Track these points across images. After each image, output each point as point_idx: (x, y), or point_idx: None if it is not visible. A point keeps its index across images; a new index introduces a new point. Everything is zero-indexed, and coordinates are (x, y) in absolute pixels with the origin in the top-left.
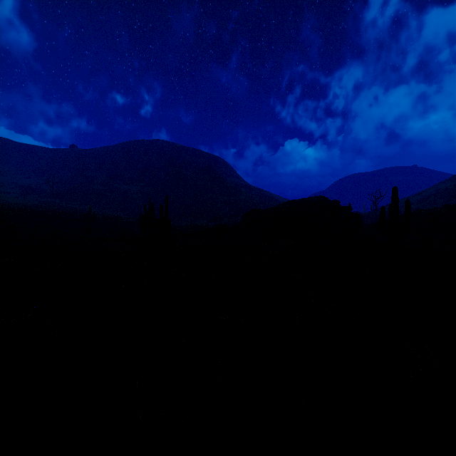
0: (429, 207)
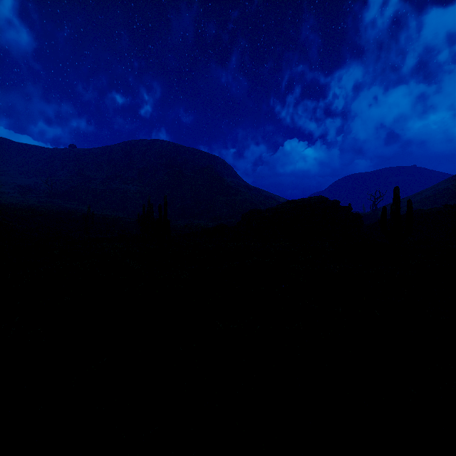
0: (429, 207)
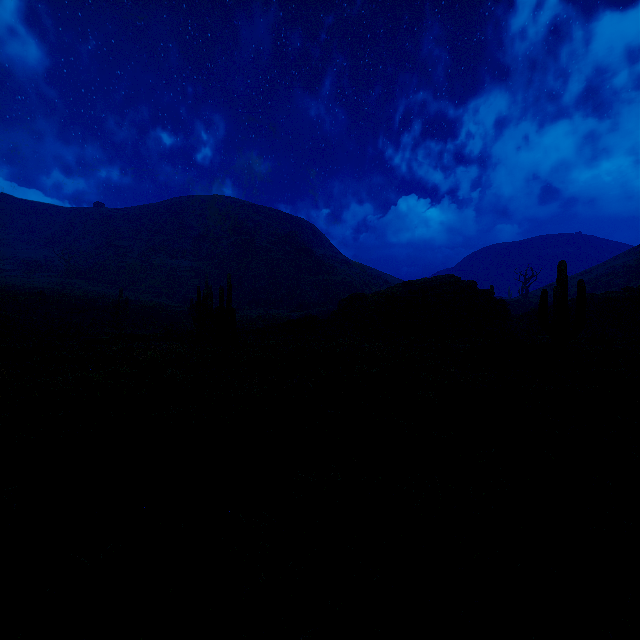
0: (602, 291)
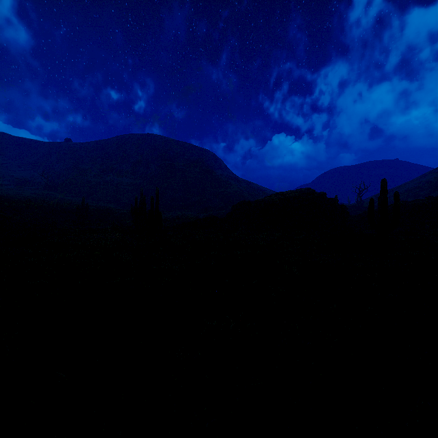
0: (412, 199)
